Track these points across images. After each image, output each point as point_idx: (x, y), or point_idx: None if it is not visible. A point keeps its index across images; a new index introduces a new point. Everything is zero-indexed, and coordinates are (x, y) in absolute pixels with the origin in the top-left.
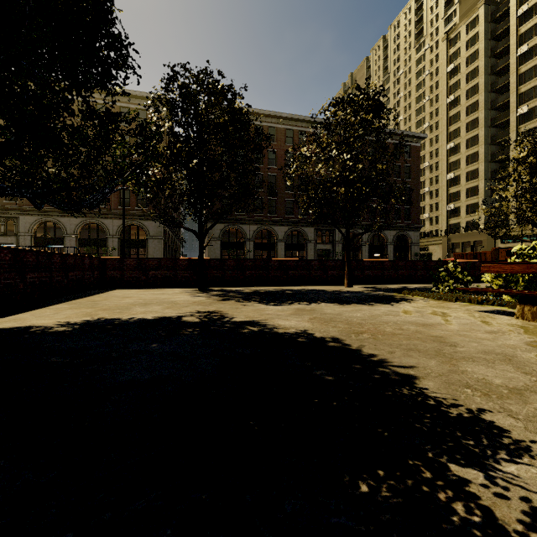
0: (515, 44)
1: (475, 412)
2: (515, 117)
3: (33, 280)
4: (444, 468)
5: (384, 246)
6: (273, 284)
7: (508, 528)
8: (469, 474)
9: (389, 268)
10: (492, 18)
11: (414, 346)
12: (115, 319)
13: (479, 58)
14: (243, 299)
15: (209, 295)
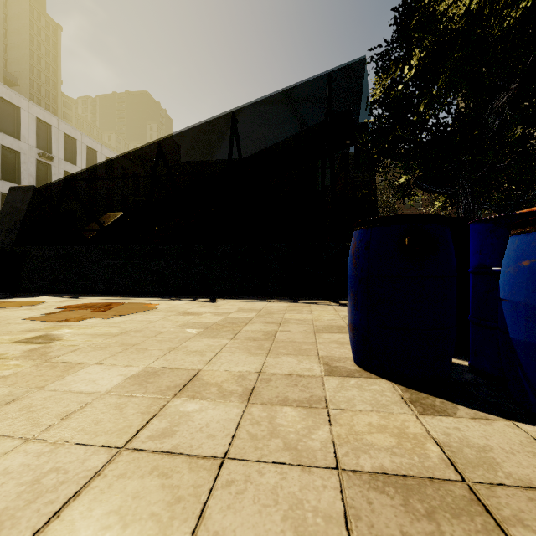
0: None
1: None
2: None
3: None
4: None
5: None
6: None
7: None
8: None
9: None
10: None
11: None
12: None
13: None
14: None
15: None
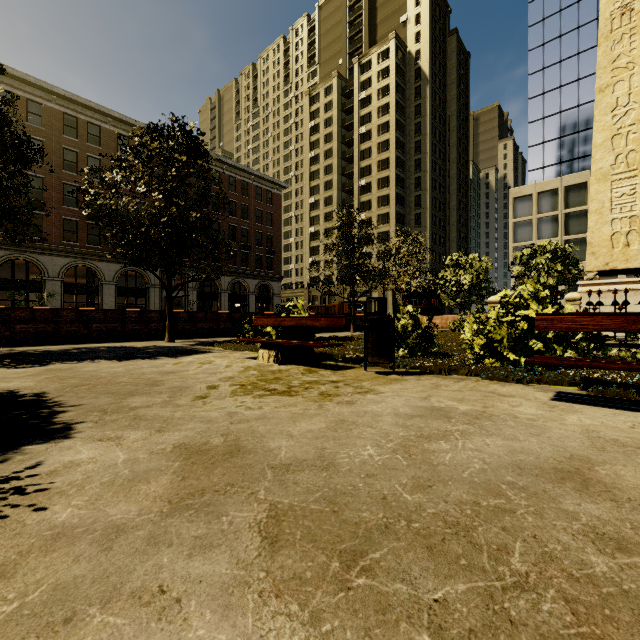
0: (358, 124)
1: (71, 424)
2: (358, 187)
3: None
4: None
5: (246, 295)
6: (67, 342)
7: None
8: None
9: (226, 320)
10: (343, 92)
11: (118, 390)
12: None
13: (333, 124)
14: None
15: None
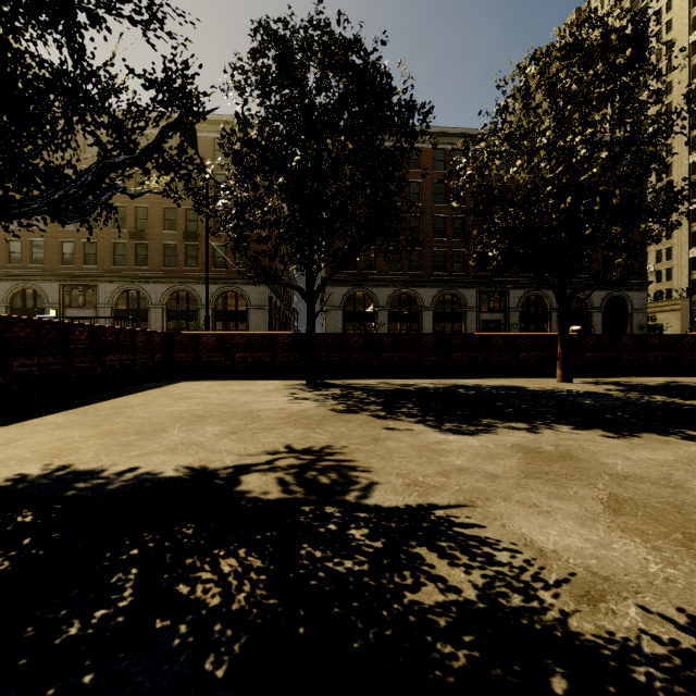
0: None
1: None
2: None
3: (29, 370)
4: None
5: (587, 314)
6: (427, 375)
7: None
8: None
9: (630, 347)
10: None
11: None
12: (87, 473)
13: None
14: (384, 408)
15: (321, 397)
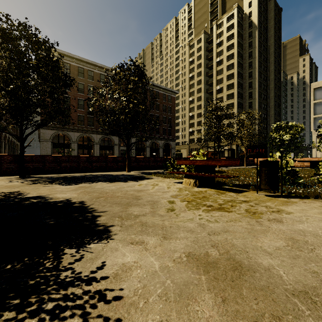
0: (215, 56)
1: (107, 227)
2: (215, 90)
3: None
4: (61, 251)
5: (158, 149)
6: (82, 172)
7: (61, 266)
8: (70, 251)
9: (153, 161)
10: (207, 41)
11: (120, 201)
12: None
13: (202, 58)
14: (49, 182)
15: (24, 181)
